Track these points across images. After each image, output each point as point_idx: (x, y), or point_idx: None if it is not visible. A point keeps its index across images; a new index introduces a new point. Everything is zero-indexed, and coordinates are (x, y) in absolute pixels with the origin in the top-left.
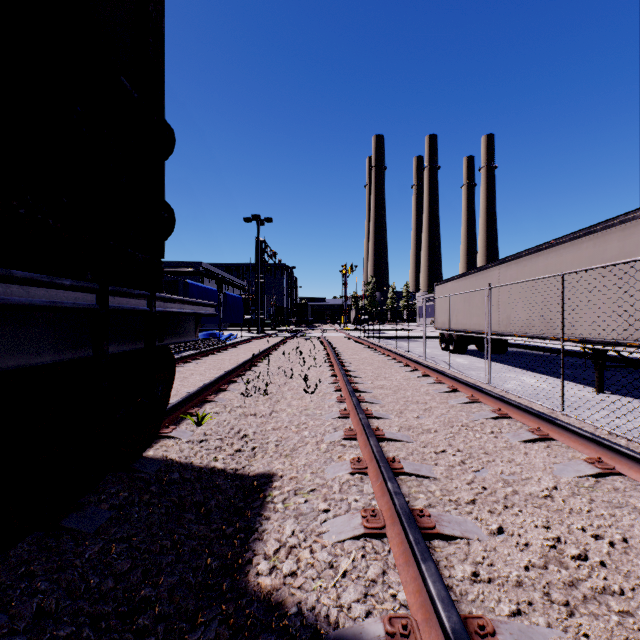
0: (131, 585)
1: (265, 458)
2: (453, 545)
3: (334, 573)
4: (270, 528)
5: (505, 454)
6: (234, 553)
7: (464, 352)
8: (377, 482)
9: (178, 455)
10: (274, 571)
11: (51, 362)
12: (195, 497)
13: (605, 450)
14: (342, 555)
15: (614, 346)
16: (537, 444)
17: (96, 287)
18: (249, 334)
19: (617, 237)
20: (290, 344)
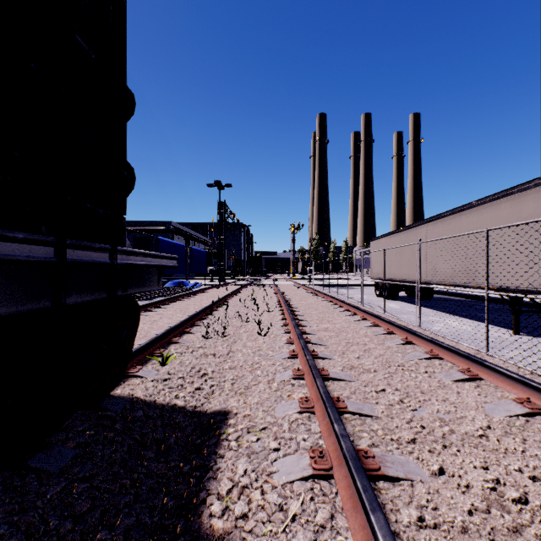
0: (88, 527)
1: (222, 396)
2: (397, 487)
3: (284, 517)
4: (224, 466)
5: (439, 393)
6: (189, 492)
7: (396, 298)
8: (324, 422)
9: (143, 393)
10: (226, 512)
11: (7, 314)
12: (156, 435)
13: (532, 391)
14: (291, 497)
15: (529, 294)
16: (468, 384)
17: (53, 240)
18: (212, 282)
19: (532, 198)
20: (246, 291)
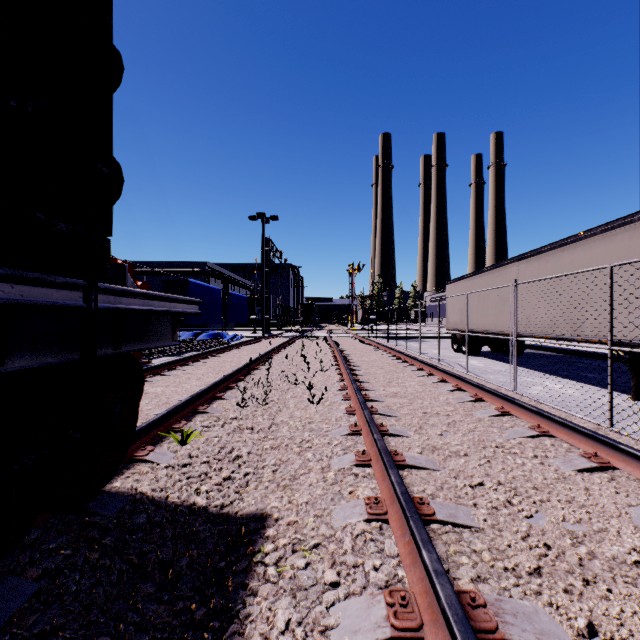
0: None
1: (259, 490)
2: None
3: None
4: (256, 612)
5: (560, 490)
6: None
7: (478, 354)
8: (403, 539)
9: (151, 487)
10: None
11: None
12: (161, 554)
13: None
14: None
15: None
16: (597, 475)
17: None
18: (254, 334)
19: None
20: (295, 345)
